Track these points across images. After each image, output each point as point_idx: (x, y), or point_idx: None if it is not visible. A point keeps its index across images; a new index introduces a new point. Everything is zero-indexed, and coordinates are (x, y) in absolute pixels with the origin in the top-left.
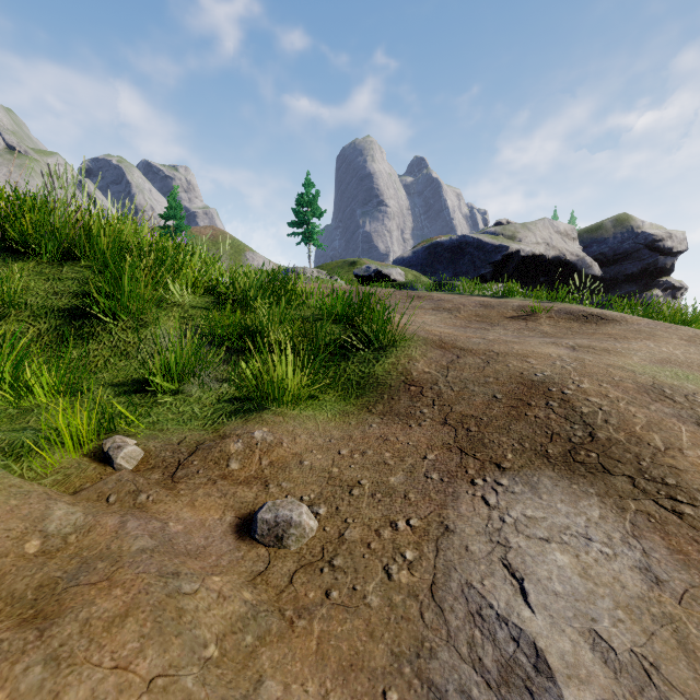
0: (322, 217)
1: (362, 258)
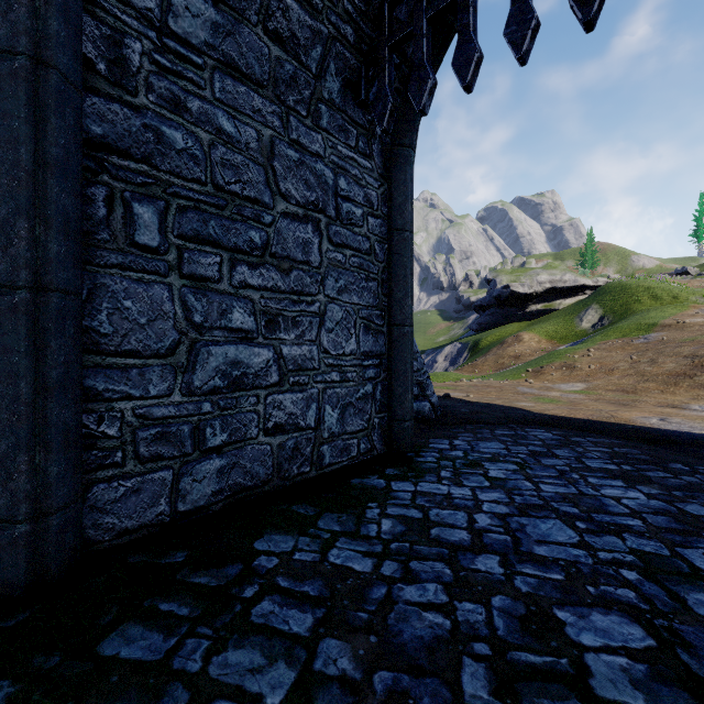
0: None
1: None
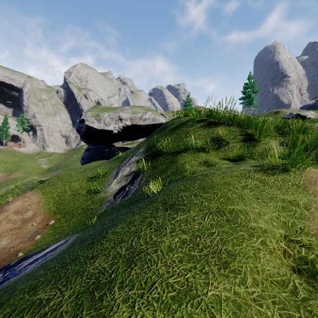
0: (257, 92)
1: (282, 109)
